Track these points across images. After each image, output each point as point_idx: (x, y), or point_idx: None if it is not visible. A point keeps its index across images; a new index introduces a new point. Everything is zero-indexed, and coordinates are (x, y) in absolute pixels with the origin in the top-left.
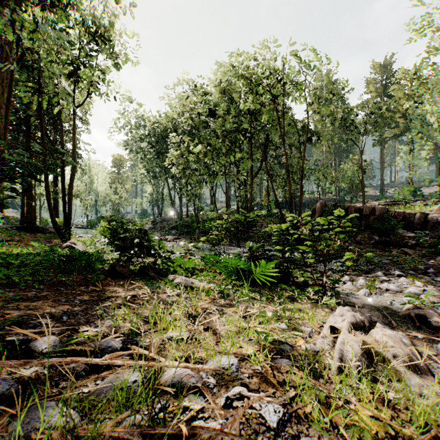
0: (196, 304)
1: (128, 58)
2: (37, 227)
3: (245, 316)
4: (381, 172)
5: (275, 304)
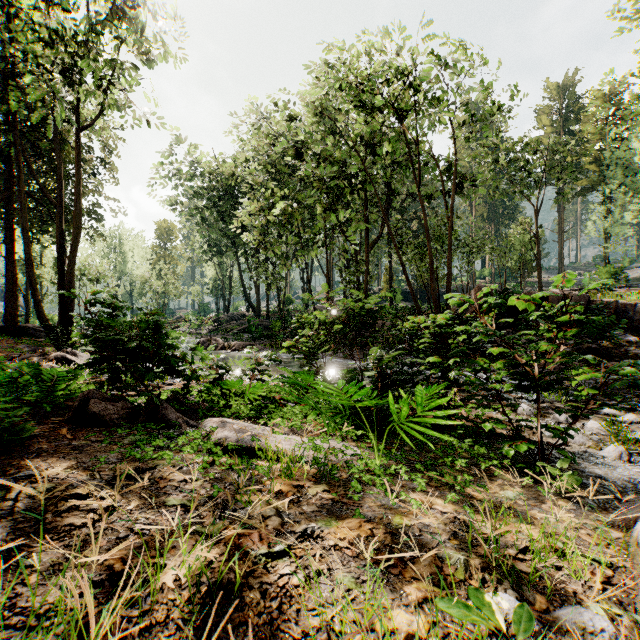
0: (249, 515)
1: (169, 51)
2: (26, 327)
3: (387, 560)
4: (559, 246)
5: (444, 492)
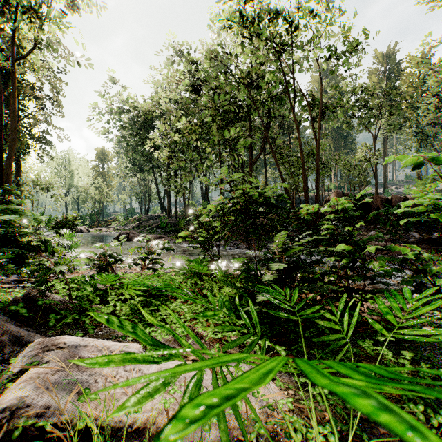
0: None
1: None
2: None
3: None
4: (384, 168)
5: None
